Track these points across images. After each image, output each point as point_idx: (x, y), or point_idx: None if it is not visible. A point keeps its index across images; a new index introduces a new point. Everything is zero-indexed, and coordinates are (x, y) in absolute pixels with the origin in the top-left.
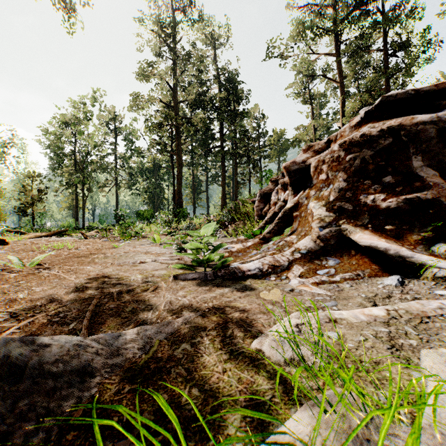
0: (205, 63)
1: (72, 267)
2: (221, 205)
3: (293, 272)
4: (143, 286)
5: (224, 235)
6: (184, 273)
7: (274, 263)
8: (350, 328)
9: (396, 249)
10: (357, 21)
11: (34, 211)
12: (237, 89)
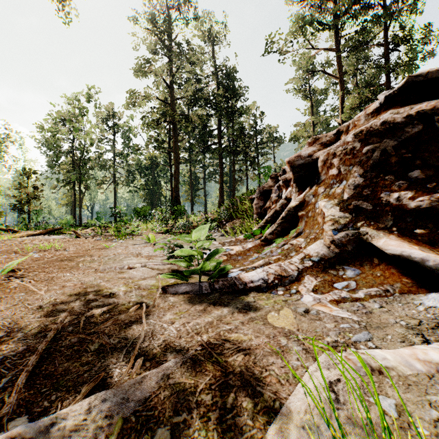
0: (202, 60)
1: (48, 276)
2: (219, 202)
3: (305, 285)
4: (123, 305)
5: (221, 233)
6: (175, 283)
7: (281, 273)
8: (406, 388)
9: (436, 260)
10: (357, 15)
11: (30, 208)
12: (234, 86)
